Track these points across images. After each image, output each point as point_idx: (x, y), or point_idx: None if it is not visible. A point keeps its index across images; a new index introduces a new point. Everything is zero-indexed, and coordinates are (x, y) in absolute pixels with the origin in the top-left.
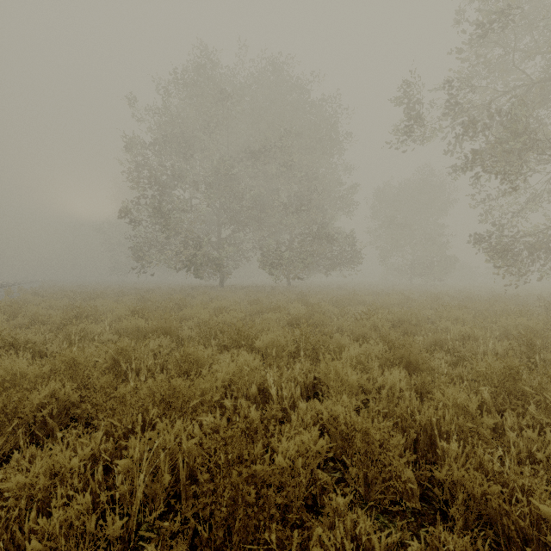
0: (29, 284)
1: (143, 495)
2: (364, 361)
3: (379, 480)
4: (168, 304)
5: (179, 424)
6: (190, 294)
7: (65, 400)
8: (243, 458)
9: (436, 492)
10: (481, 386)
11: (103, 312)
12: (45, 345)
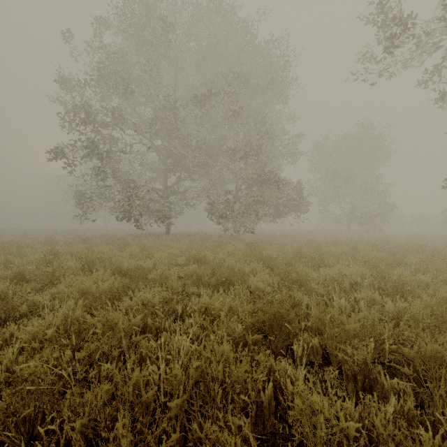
0: None
1: None
2: None
3: None
4: (57, 266)
5: None
6: (122, 245)
7: None
8: None
9: None
10: None
11: None
12: None
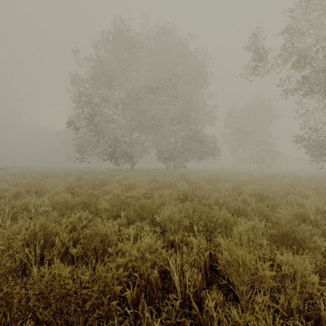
0: (15, 168)
1: None
2: (252, 237)
3: None
4: (94, 182)
5: None
6: (111, 175)
7: None
8: None
9: None
10: None
11: (50, 188)
12: None
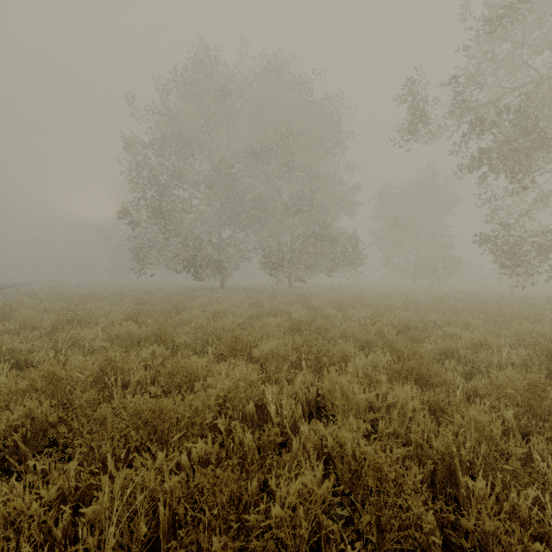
0: (29, 285)
1: (116, 545)
2: (371, 373)
3: (394, 527)
4: (165, 307)
5: (161, 458)
6: (190, 296)
7: (43, 420)
8: (235, 499)
9: (463, 543)
10: (503, 404)
11: (99, 316)
12: (33, 353)
